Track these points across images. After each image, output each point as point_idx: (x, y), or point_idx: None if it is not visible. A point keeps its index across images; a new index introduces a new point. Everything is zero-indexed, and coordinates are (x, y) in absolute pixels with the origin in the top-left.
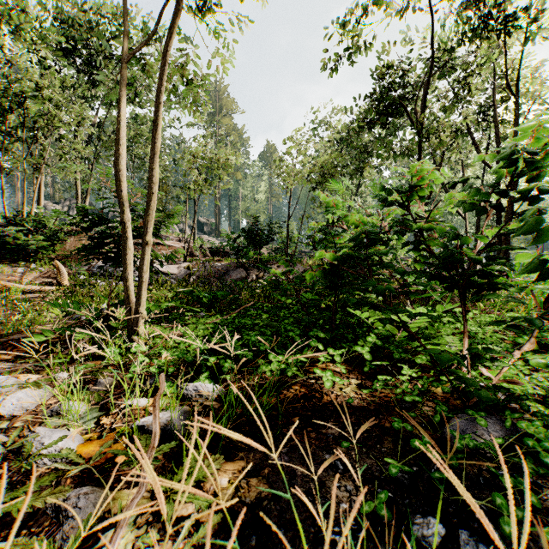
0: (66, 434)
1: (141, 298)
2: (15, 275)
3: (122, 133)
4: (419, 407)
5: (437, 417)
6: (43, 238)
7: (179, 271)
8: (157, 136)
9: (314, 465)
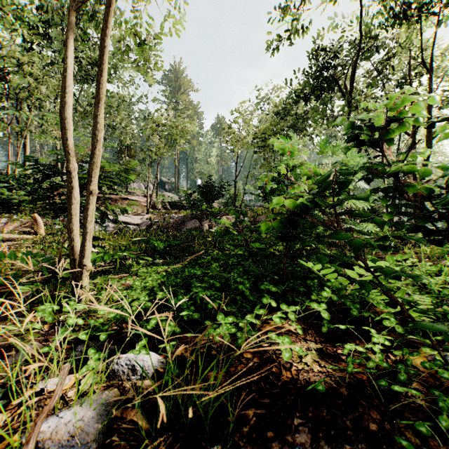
0: None
1: (84, 249)
2: None
3: (68, 80)
4: (413, 400)
5: (444, 419)
6: (24, 193)
7: (142, 222)
8: (101, 81)
9: None
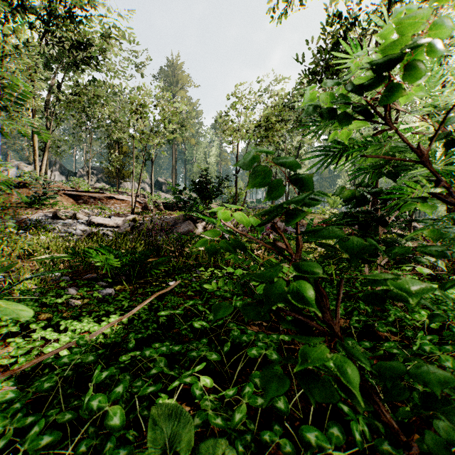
0: None
1: None
2: None
3: None
4: None
5: None
6: None
7: (123, 224)
8: None
9: None
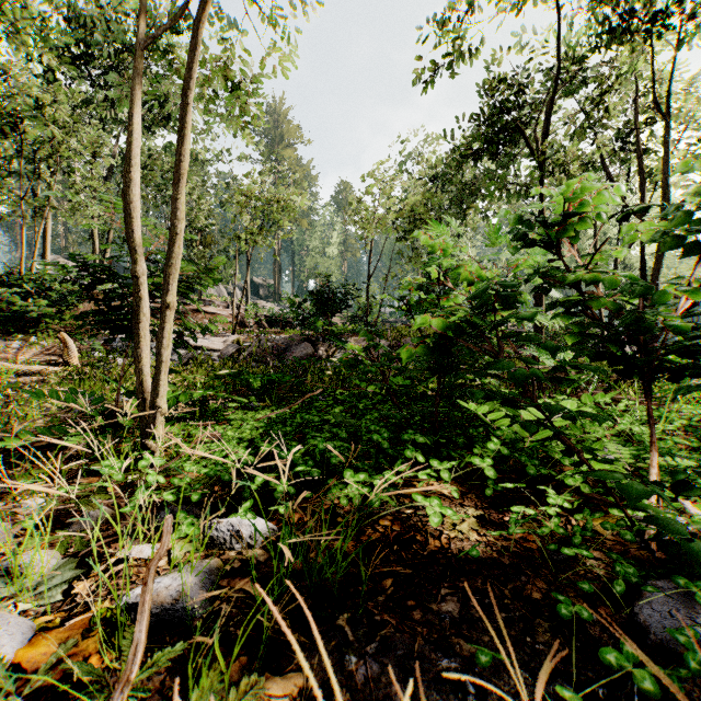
0: (2, 622)
1: (159, 385)
2: (9, 352)
3: (133, 148)
4: (587, 565)
5: (620, 584)
6: (47, 302)
7: (226, 346)
8: (182, 151)
9: (424, 682)
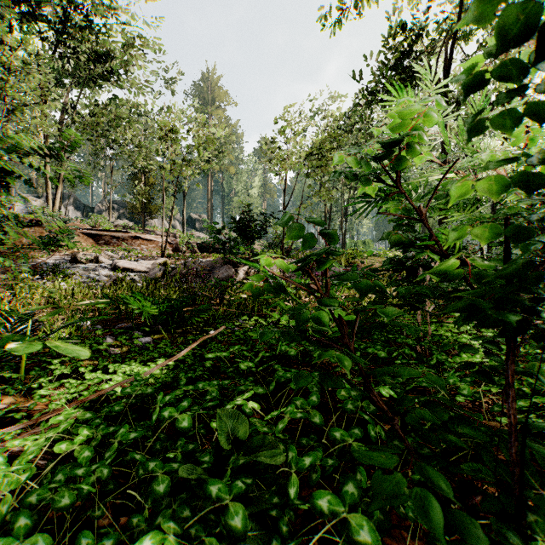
0: None
1: None
2: None
3: None
4: None
5: None
6: None
7: (153, 268)
8: None
9: None
